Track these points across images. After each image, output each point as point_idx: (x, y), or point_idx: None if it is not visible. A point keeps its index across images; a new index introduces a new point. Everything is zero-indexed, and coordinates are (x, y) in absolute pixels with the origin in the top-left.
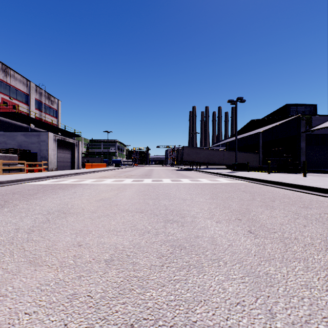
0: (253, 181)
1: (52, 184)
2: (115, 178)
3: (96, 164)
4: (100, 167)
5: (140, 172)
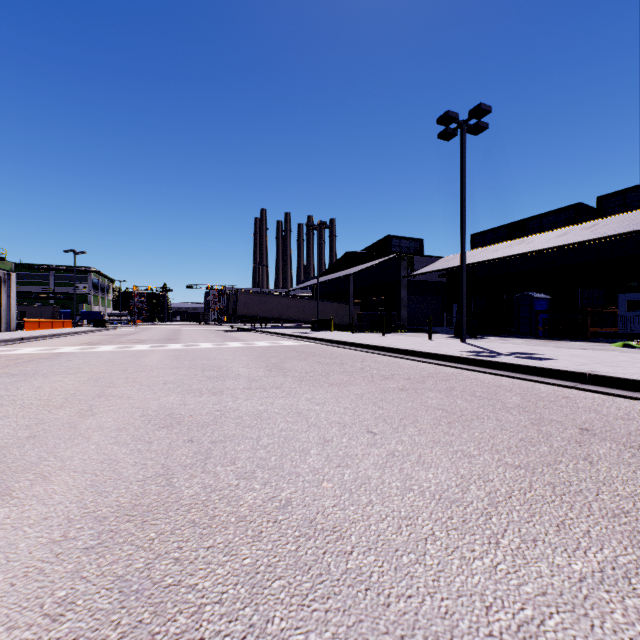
0: (323, 342)
1: (4, 355)
2: (114, 344)
3: (48, 321)
4: (59, 327)
5: (157, 335)
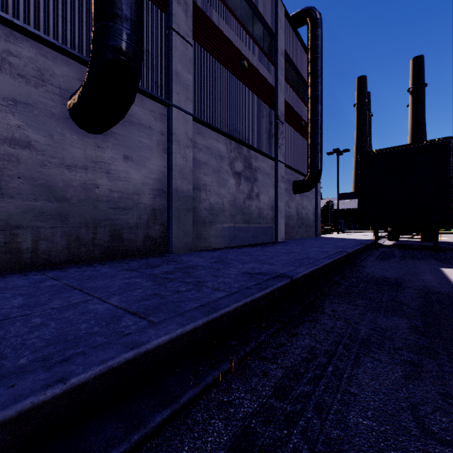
0: None
1: None
2: None
3: None
4: None
5: None
